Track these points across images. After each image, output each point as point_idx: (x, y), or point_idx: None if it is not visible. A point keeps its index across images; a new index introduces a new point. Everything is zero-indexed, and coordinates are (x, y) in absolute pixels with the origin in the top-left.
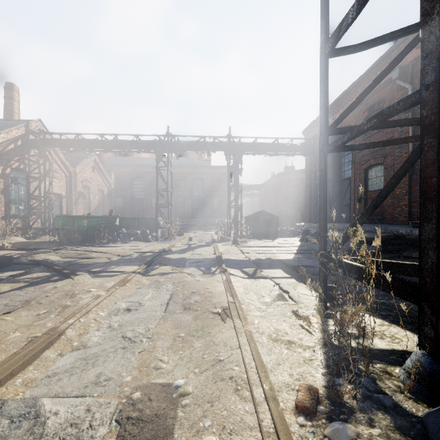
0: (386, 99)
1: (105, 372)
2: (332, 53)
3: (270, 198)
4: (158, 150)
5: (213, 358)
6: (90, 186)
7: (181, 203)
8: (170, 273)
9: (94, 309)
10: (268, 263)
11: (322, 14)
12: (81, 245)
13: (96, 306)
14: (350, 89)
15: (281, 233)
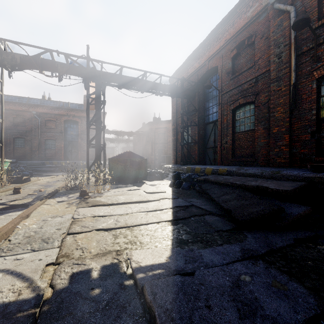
0: (258, 32)
1: None
2: None
3: (142, 143)
4: None
5: None
6: None
7: (51, 145)
8: None
9: None
10: None
11: None
12: None
13: None
14: (218, 27)
15: (150, 175)
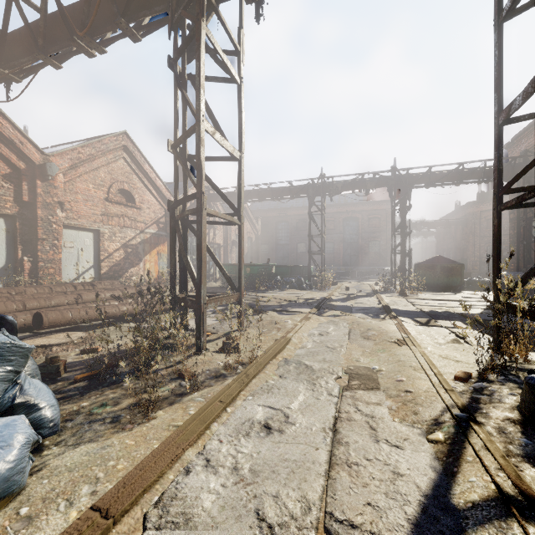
0: None
1: (327, 358)
2: (506, 122)
3: (453, 237)
4: (311, 194)
5: (396, 360)
6: None
7: (329, 248)
8: (341, 316)
9: (299, 331)
10: (445, 315)
11: (495, 88)
12: (246, 291)
13: (299, 329)
14: None
15: (468, 285)
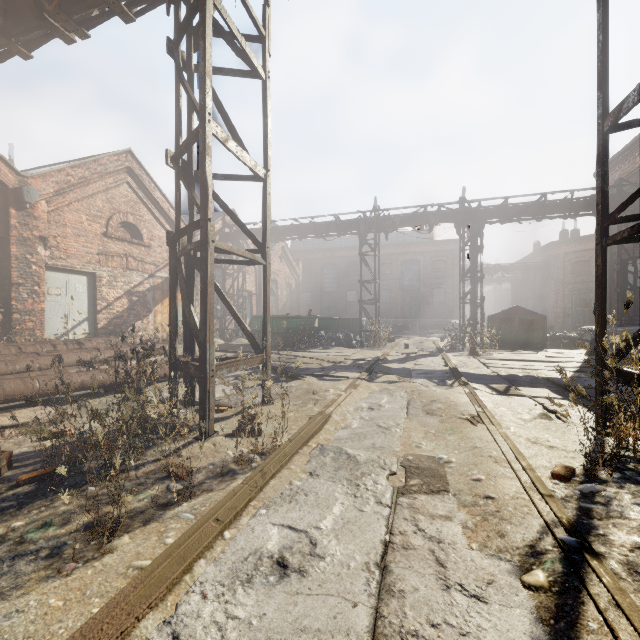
0: None
1: (377, 443)
2: (613, 129)
3: (532, 284)
4: (362, 230)
5: (469, 446)
6: (278, 280)
7: (385, 297)
8: (398, 382)
9: (343, 404)
10: (527, 381)
11: (598, 84)
12: (282, 350)
13: (343, 401)
14: None
15: (552, 341)
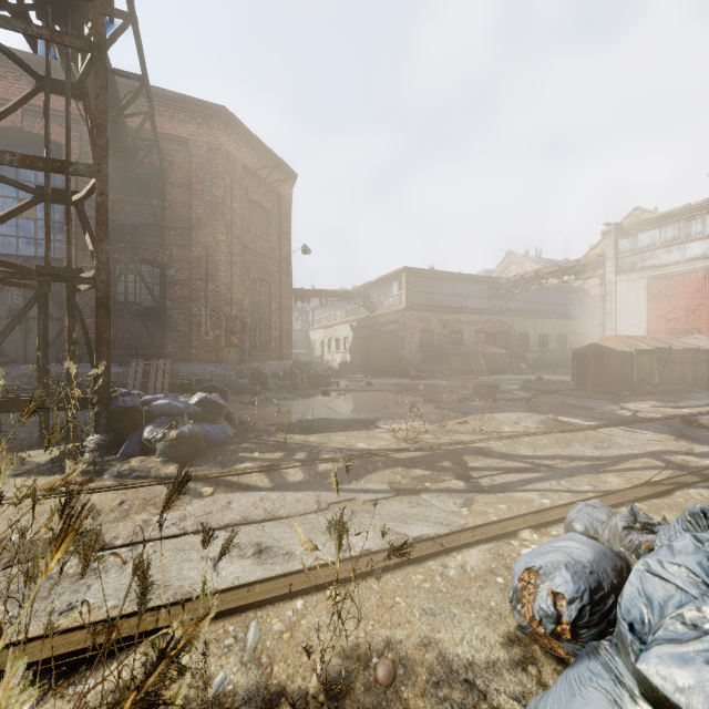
0: None
1: None
2: None
3: None
4: None
5: None
6: None
7: None
8: None
9: None
10: None
11: None
12: None
13: None
14: None
15: None
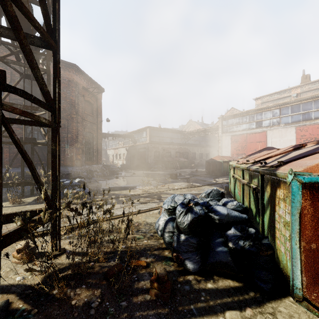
0: None
1: None
2: None
3: None
4: None
5: None
6: None
7: None
8: None
9: None
10: None
11: None
12: None
13: None
14: None
15: None
